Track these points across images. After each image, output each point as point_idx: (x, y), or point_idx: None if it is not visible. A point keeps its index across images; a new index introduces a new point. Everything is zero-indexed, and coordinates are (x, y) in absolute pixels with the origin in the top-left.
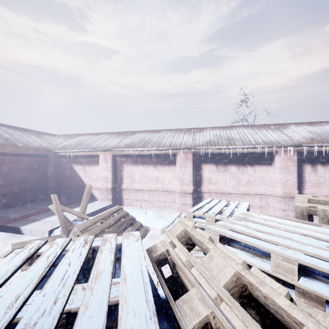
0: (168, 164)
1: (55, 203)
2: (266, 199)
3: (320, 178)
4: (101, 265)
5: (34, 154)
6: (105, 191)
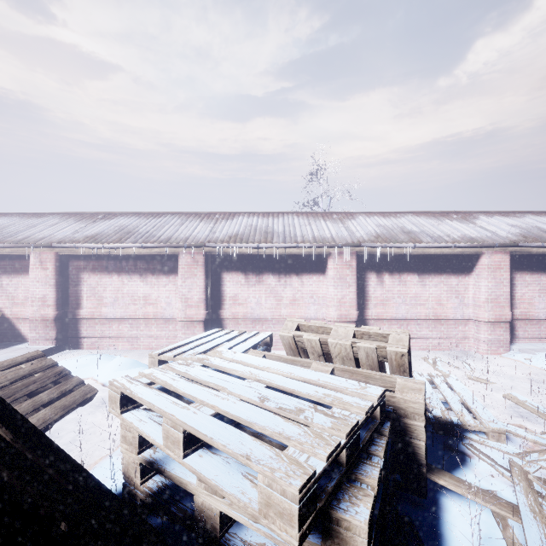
0: (166, 272)
1: None
2: None
3: (387, 293)
4: None
5: None
6: (42, 323)
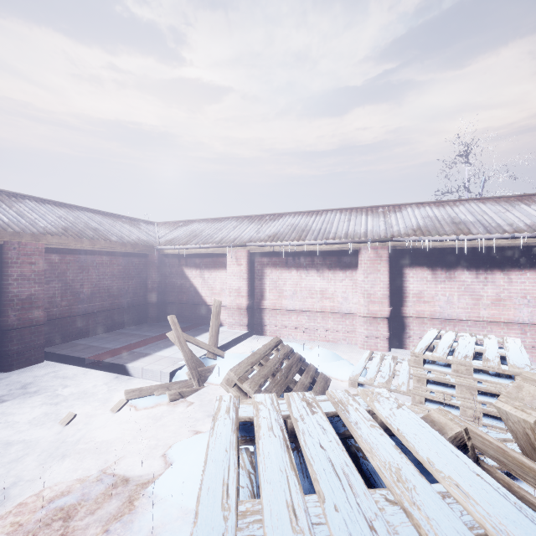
0: (343, 267)
1: (175, 330)
2: (533, 332)
3: None
4: (383, 454)
5: (131, 252)
6: (237, 311)
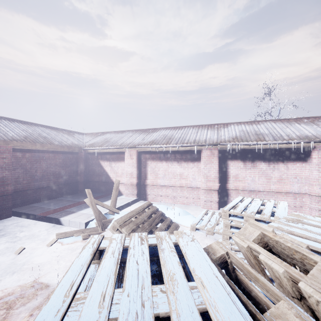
0: (192, 160)
1: (89, 197)
2: (300, 198)
3: None
4: (169, 266)
5: (67, 151)
6: (130, 186)
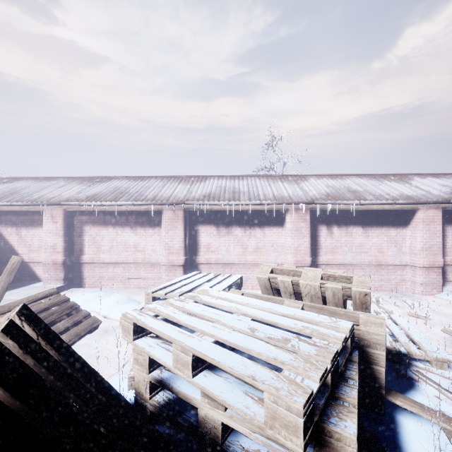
0: (152, 225)
1: None
2: None
3: (336, 242)
4: None
5: None
6: (53, 267)
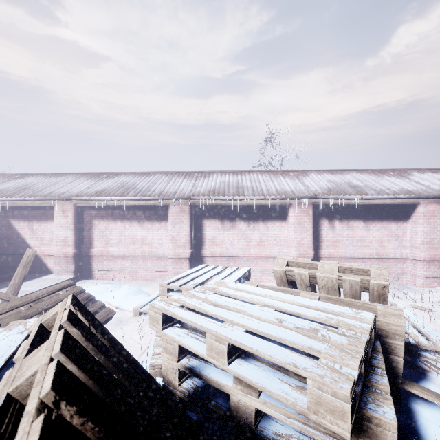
0: (159, 219)
1: None
2: None
3: (338, 236)
4: None
5: None
6: (64, 259)
